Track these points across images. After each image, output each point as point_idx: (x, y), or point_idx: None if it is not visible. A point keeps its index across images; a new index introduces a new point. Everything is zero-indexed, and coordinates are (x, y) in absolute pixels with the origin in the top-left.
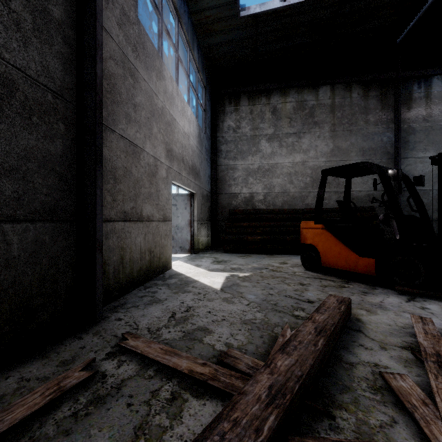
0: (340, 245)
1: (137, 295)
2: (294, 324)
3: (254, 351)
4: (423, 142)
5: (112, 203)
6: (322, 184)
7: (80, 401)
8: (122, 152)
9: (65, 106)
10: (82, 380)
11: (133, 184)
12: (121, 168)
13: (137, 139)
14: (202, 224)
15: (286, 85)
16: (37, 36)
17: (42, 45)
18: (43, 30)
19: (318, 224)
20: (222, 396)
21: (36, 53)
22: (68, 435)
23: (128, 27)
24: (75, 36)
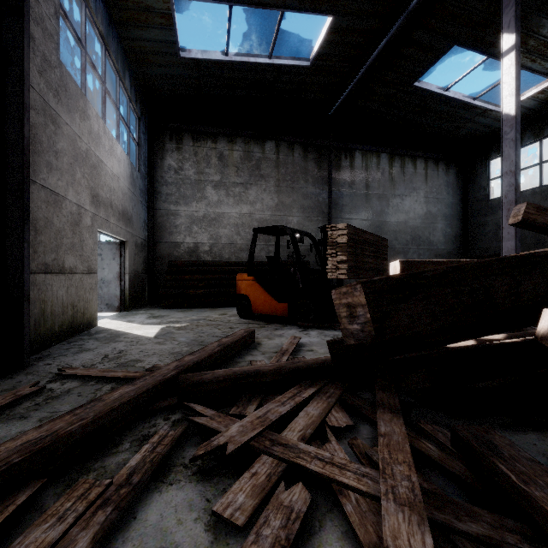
0: (266, 294)
1: (61, 348)
2: None
3: None
4: (348, 206)
5: (33, 255)
6: (253, 241)
7: (38, 400)
8: (43, 203)
9: None
10: (35, 391)
11: (55, 235)
12: (43, 218)
13: (59, 188)
14: (135, 277)
15: (233, 133)
16: None
17: None
18: None
19: (250, 276)
20: None
21: None
22: (37, 410)
23: (50, 72)
24: None
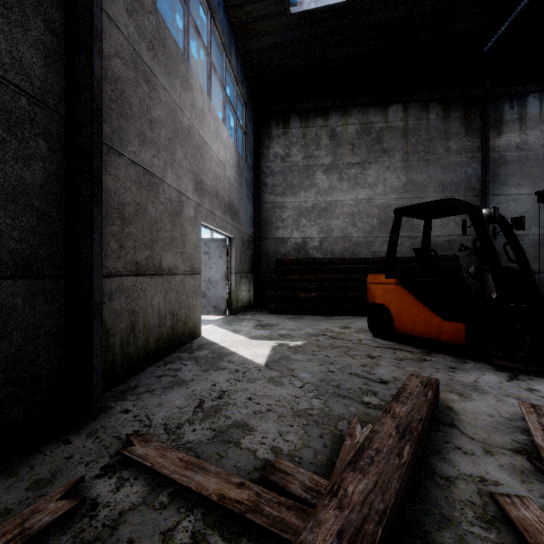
0: (419, 305)
1: (153, 375)
2: (364, 416)
3: (312, 460)
4: (516, 176)
5: (119, 251)
6: (395, 227)
7: None
8: (133, 184)
9: (49, 116)
10: (59, 516)
11: (149, 226)
12: (132, 204)
13: (155, 167)
14: (241, 278)
15: (348, 103)
16: (4, 15)
17: (11, 27)
18: (13, 7)
19: (390, 278)
20: (266, 538)
21: (2, 38)
22: None
23: (142, 16)
24: (64, 21)
